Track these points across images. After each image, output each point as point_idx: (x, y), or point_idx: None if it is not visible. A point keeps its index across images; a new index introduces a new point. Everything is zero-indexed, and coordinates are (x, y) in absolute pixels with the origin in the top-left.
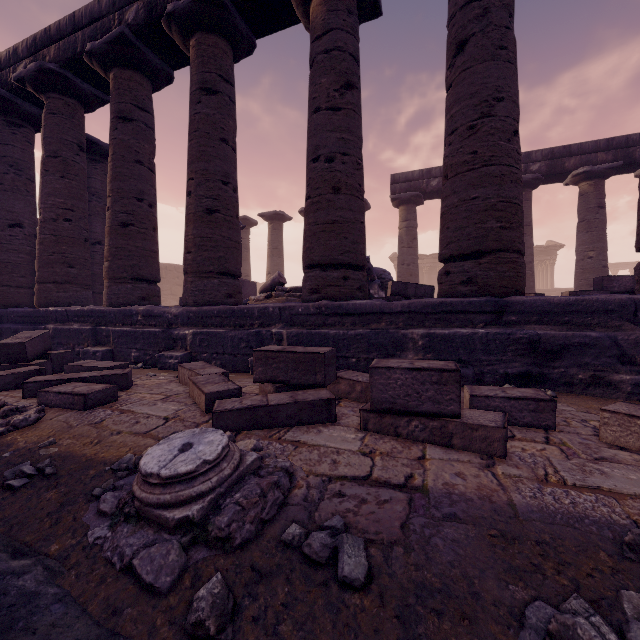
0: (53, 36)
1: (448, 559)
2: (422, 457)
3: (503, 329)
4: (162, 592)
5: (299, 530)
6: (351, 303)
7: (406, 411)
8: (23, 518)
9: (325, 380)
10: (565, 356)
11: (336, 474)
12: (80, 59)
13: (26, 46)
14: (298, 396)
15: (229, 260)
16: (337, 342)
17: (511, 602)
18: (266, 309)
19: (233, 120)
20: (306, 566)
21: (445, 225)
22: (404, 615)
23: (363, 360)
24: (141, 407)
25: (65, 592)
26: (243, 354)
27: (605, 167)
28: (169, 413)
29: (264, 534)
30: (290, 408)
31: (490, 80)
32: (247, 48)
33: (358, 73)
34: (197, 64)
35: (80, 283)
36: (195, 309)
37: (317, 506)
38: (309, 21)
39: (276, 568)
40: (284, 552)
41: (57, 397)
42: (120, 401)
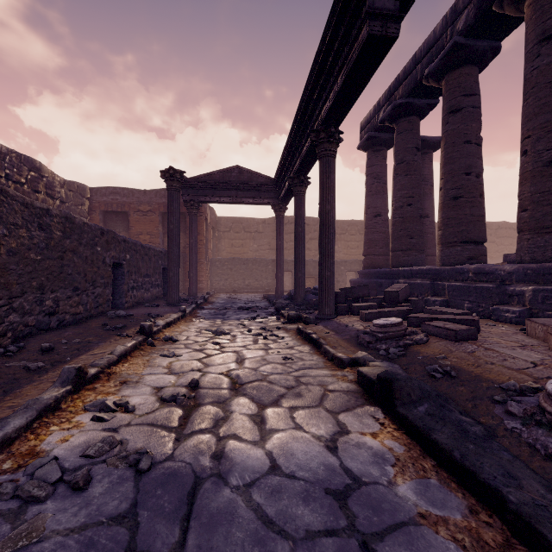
0: (401, 80)
1: None
2: None
3: None
4: None
5: None
6: None
7: None
8: (451, 396)
9: None
10: None
11: None
12: (419, 84)
13: (384, 97)
14: None
15: None
16: None
17: None
18: None
19: None
20: None
21: None
22: None
23: None
24: (501, 349)
25: (505, 448)
26: None
27: None
28: (534, 359)
29: None
30: None
31: None
32: None
33: None
34: (534, 19)
35: (417, 249)
36: (534, 266)
37: None
38: None
39: None
40: None
41: (434, 329)
42: (479, 340)
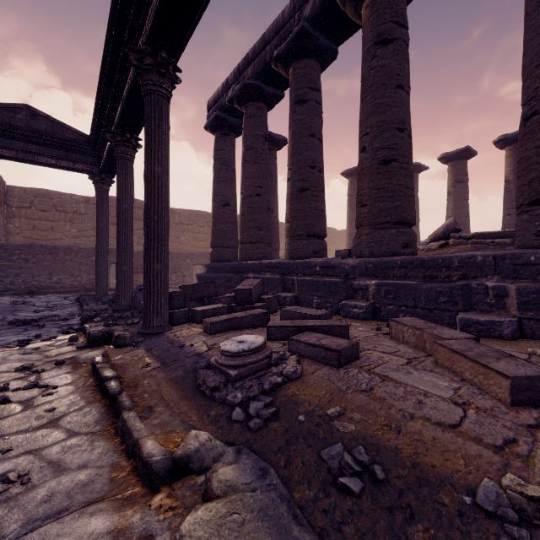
0: (250, 59)
1: None
2: None
3: None
4: None
5: None
6: None
7: None
8: None
9: None
10: None
11: None
12: (268, 67)
13: (233, 75)
14: None
15: (405, 209)
16: None
17: None
18: (471, 258)
19: (407, 64)
20: None
21: None
22: None
23: None
24: (397, 374)
25: None
26: (442, 309)
27: None
28: (448, 393)
29: None
30: None
31: None
32: None
33: None
34: (371, 21)
35: (265, 242)
36: (374, 260)
37: None
38: None
39: None
40: None
41: (307, 348)
42: (362, 359)
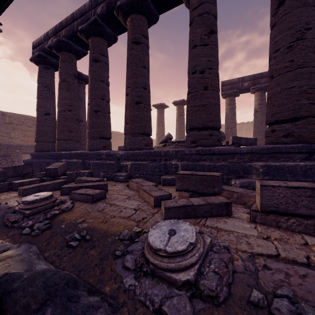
0: (64, 25)
1: None
2: (306, 243)
3: None
4: None
5: (261, 295)
6: (216, 148)
7: (286, 213)
8: (83, 266)
9: (219, 191)
10: None
11: (255, 252)
12: (76, 34)
13: (52, 31)
14: (207, 200)
15: (146, 127)
16: (209, 169)
17: None
18: (168, 151)
19: (148, 56)
20: None
21: (271, 104)
22: None
23: (225, 179)
24: (119, 202)
25: None
26: (157, 175)
27: None
28: (135, 206)
29: (233, 294)
30: (206, 207)
31: (302, 18)
32: (154, 20)
33: (216, 25)
34: (131, 30)
35: (75, 140)
36: (131, 152)
37: (257, 275)
38: (188, 1)
39: None
40: (256, 310)
41: (79, 196)
42: (107, 198)
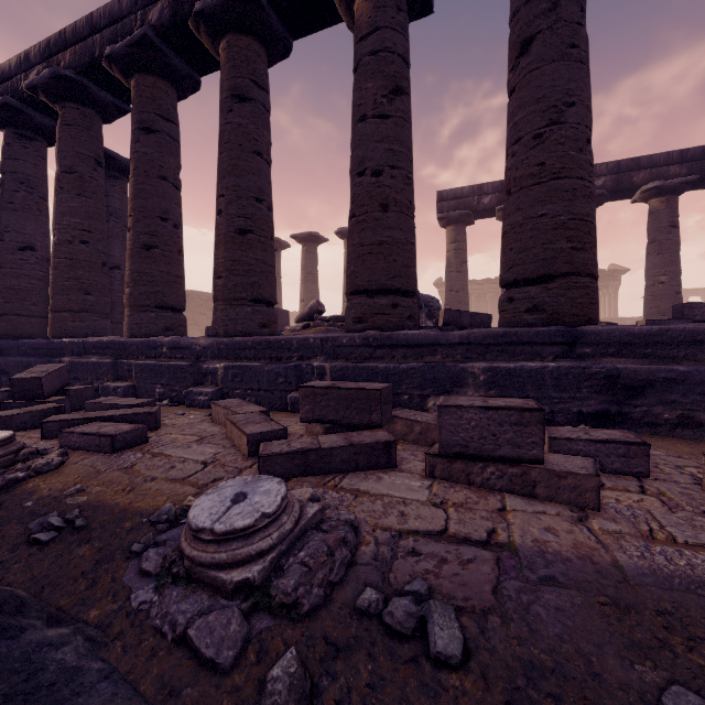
0: (68, 39)
1: (555, 632)
2: (502, 509)
3: (576, 362)
4: (225, 669)
5: (376, 595)
6: (402, 333)
7: (480, 456)
8: (55, 578)
9: (381, 420)
10: (648, 393)
11: (406, 528)
12: (98, 64)
13: (39, 51)
14: (353, 438)
15: (263, 286)
16: (387, 377)
17: (641, 686)
18: (306, 340)
19: (268, 130)
20: (389, 639)
21: (508, 246)
22: (515, 701)
23: (416, 397)
24: (175, 450)
25: (111, 667)
26: (281, 390)
27: (679, 182)
28: (207, 457)
29: (334, 599)
30: (345, 452)
31: (560, 83)
32: (283, 51)
33: (408, 77)
34: (228, 68)
35: (98, 312)
36: (226, 340)
37: (390, 566)
38: (352, 20)
39: (354, 641)
40: (360, 621)
41: (81, 438)
42: (150, 443)
